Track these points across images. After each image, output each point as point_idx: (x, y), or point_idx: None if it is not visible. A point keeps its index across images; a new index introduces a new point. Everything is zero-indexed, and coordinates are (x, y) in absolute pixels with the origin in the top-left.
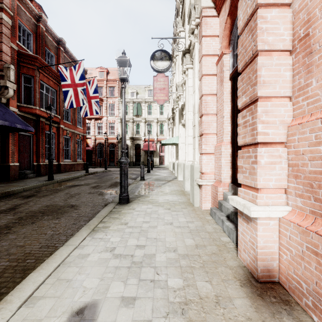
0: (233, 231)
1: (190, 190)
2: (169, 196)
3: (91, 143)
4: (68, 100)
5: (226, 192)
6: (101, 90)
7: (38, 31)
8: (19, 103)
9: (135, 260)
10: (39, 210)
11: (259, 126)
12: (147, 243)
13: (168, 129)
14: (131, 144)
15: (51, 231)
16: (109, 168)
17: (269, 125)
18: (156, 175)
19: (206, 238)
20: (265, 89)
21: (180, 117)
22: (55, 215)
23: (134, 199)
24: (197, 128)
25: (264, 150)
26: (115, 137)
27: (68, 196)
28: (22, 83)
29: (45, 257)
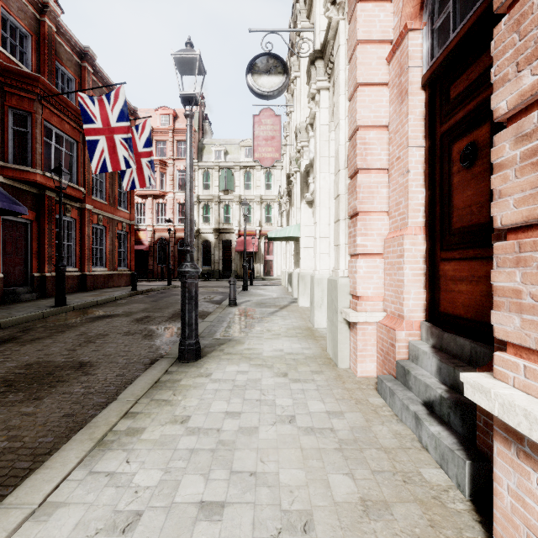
0: (461, 461)
1: (329, 332)
2: (284, 342)
3: (147, 238)
4: (97, 158)
5: (416, 343)
6: (164, 146)
7: (42, 31)
8: (4, 162)
9: None
10: (6, 375)
11: None
12: (231, 495)
13: (280, 214)
14: (216, 240)
15: (3, 439)
16: (178, 282)
17: None
18: (258, 295)
19: (383, 471)
20: None
21: (303, 188)
22: (33, 389)
23: (212, 349)
24: (345, 201)
25: None
26: None
27: (82, 341)
28: (9, 126)
29: None
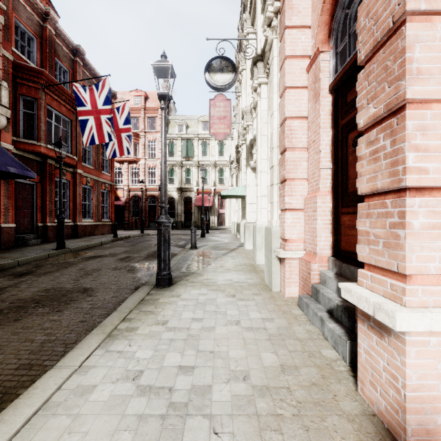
0: (344, 342)
1: (266, 266)
2: (233, 275)
3: (123, 195)
4: (87, 134)
5: (325, 272)
6: (137, 122)
7: (44, 35)
8: (16, 137)
9: (175, 399)
10: (32, 296)
11: (409, 156)
12: (198, 362)
13: (231, 176)
14: (179, 197)
15: (42, 335)
16: (148, 231)
17: (429, 154)
18: (213, 241)
19: (296, 351)
20: (421, 86)
21: (248, 157)
22: (55, 305)
23: (180, 279)
24: (277, 171)
25: (419, 202)
26: (157, 187)
27: (82, 274)
28: (20, 109)
29: (21, 389)
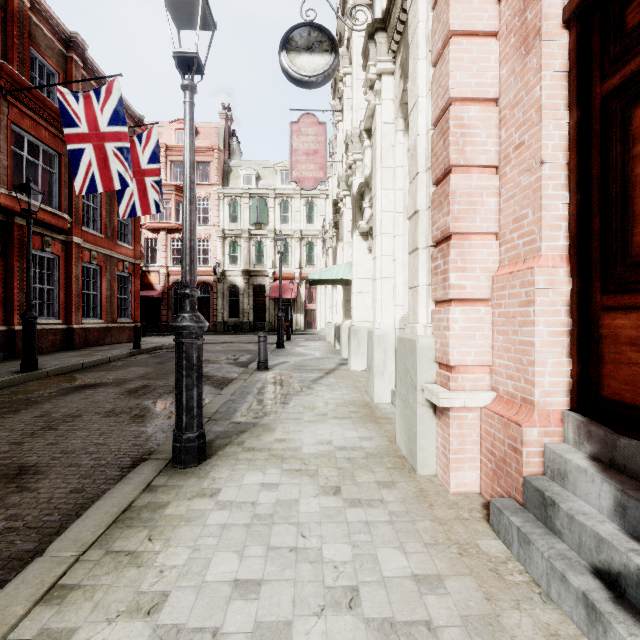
0: None
1: (400, 416)
2: (334, 428)
3: (159, 282)
4: (83, 174)
5: (560, 450)
6: (181, 169)
7: (10, 6)
8: None
9: None
10: None
11: None
12: None
13: (324, 254)
14: (245, 285)
15: None
16: None
17: None
18: (297, 354)
19: None
20: None
21: (355, 215)
22: None
23: (227, 441)
24: (427, 220)
25: None
26: (212, 269)
27: (38, 426)
28: None
29: None
